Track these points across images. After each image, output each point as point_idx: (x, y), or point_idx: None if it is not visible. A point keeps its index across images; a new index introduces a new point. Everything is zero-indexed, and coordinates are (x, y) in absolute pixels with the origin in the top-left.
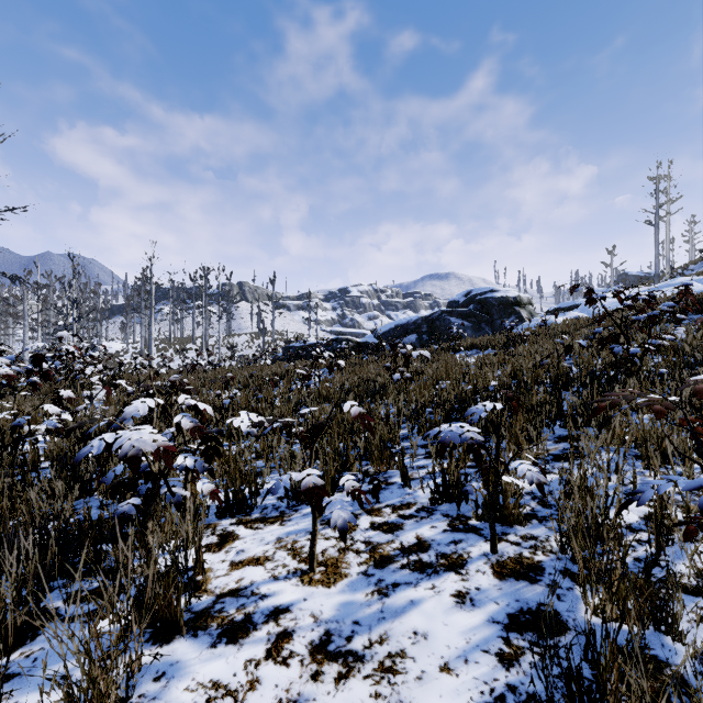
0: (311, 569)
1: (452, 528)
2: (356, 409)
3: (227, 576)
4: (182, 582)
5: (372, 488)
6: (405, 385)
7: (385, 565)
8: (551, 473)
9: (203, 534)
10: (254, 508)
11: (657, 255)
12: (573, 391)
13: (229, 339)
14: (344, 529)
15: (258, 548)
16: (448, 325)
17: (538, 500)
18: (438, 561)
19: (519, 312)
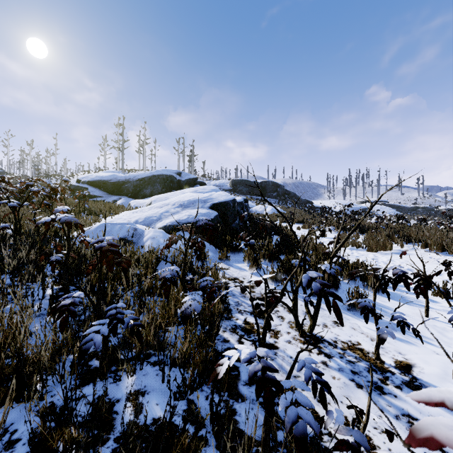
0: None
1: None
2: None
3: None
4: None
5: None
6: None
7: None
8: None
9: None
10: None
11: (123, 168)
12: None
13: None
14: None
15: None
16: None
17: None
18: None
19: None
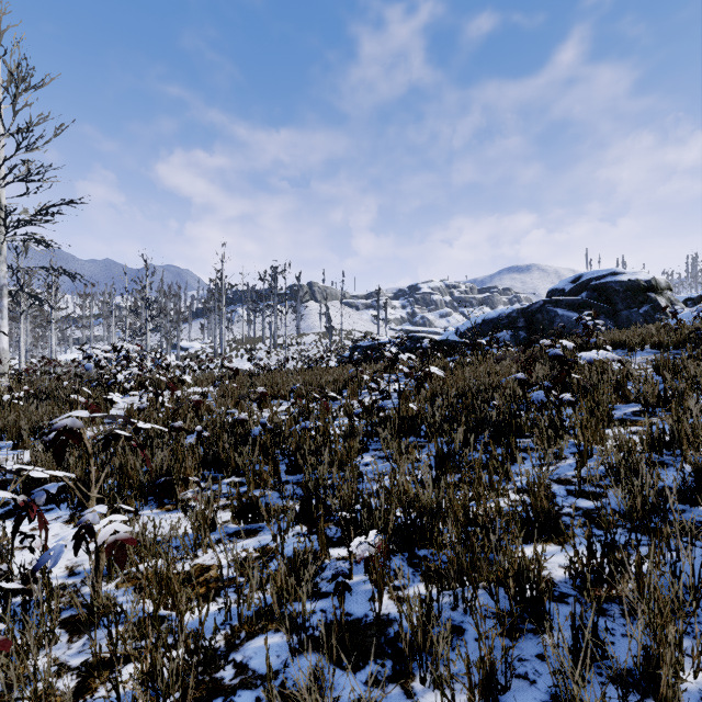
0: None
1: None
2: None
3: None
4: None
5: None
6: (558, 413)
7: None
8: None
9: None
10: None
11: None
12: None
13: (297, 339)
14: None
15: None
16: (554, 318)
17: None
18: None
19: (655, 299)
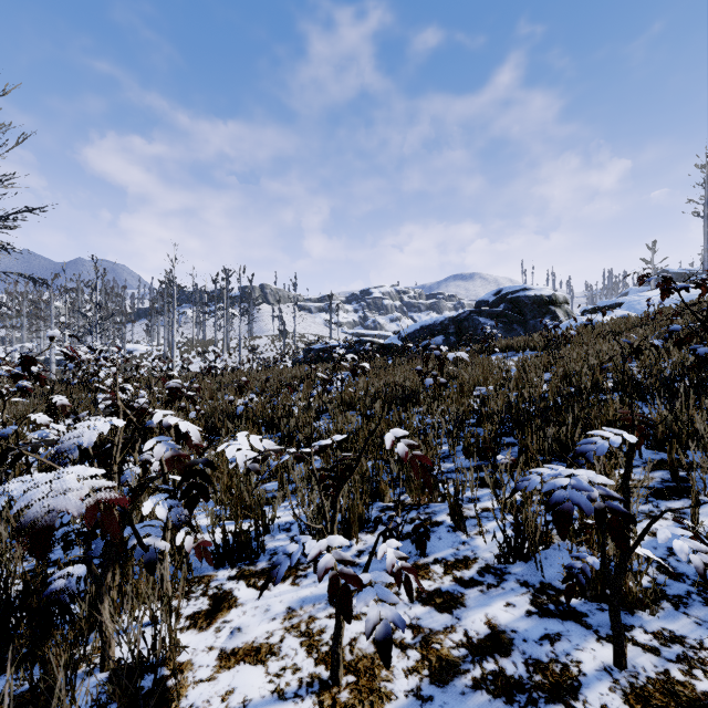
0: (334, 681)
1: (538, 610)
2: (405, 441)
3: (212, 681)
4: (146, 690)
5: (418, 539)
6: (439, 391)
7: (446, 677)
8: (660, 519)
9: (192, 594)
10: (260, 553)
11: (706, 249)
12: (648, 401)
13: (250, 342)
14: (388, 641)
15: (260, 627)
16: (477, 326)
17: (657, 564)
18: (532, 678)
19: (554, 311)
